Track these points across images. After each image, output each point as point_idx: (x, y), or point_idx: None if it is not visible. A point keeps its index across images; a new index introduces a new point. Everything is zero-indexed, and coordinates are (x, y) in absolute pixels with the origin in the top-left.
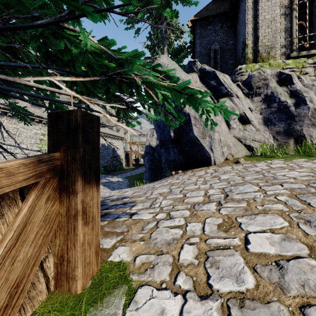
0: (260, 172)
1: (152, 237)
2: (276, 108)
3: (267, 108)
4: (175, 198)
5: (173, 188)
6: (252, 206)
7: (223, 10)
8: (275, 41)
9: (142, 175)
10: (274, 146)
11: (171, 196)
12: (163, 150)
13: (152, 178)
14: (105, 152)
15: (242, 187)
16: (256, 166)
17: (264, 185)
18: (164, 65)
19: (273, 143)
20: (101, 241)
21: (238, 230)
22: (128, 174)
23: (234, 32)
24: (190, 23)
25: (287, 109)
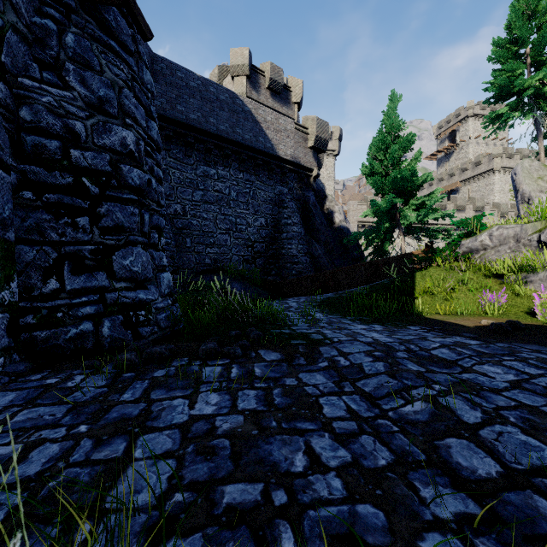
0: None
1: None
2: None
3: None
4: None
5: None
6: None
7: None
8: None
9: None
10: None
11: None
12: None
13: None
14: None
15: None
16: None
17: None
18: (516, 175)
19: None
20: None
21: None
22: None
23: None
24: None
25: None
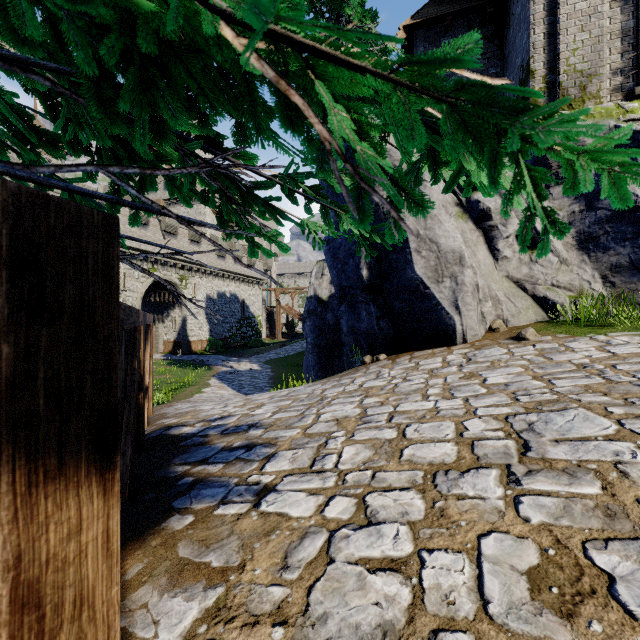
0: (589, 366)
1: (312, 607)
2: (609, 210)
3: (586, 212)
4: (377, 440)
5: (368, 404)
6: (624, 496)
7: (476, 1)
8: (598, 60)
9: (301, 356)
10: (610, 301)
11: (366, 434)
12: (344, 307)
13: (322, 365)
14: (227, 309)
15: (562, 419)
16: (572, 349)
17: (630, 417)
18: None
19: (603, 293)
20: (157, 604)
21: (613, 614)
22: (271, 355)
23: (499, 48)
24: (402, 33)
25: (638, 213)
